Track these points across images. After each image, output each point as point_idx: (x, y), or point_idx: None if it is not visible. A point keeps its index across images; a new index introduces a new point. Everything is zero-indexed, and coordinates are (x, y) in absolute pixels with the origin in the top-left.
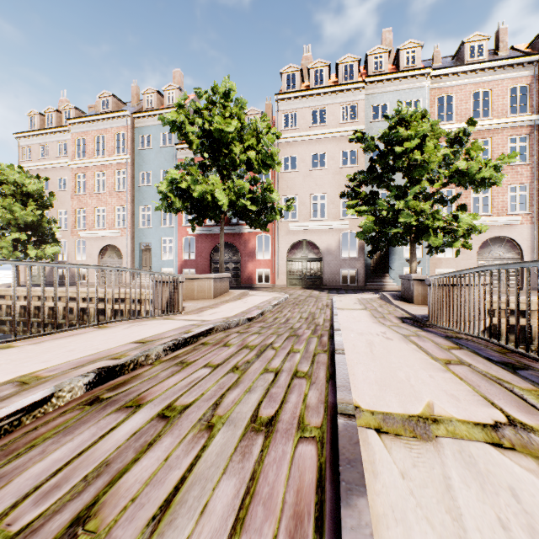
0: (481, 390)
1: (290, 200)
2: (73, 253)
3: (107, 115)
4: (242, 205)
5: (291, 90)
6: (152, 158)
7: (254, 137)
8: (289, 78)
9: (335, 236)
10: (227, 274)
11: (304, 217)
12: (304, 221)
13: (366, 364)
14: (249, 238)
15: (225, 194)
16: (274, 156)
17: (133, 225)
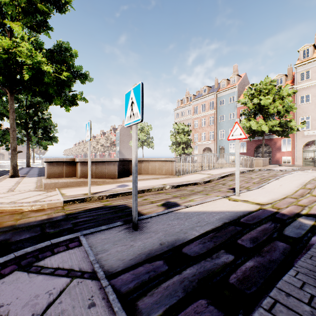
0: None
1: (302, 122)
2: (193, 151)
3: (206, 95)
4: (274, 129)
5: (306, 58)
6: (224, 109)
7: (281, 98)
8: (304, 52)
9: None
10: (267, 158)
11: (315, 127)
12: (315, 129)
13: (309, 171)
14: (277, 141)
15: (266, 126)
16: (292, 106)
17: (216, 138)
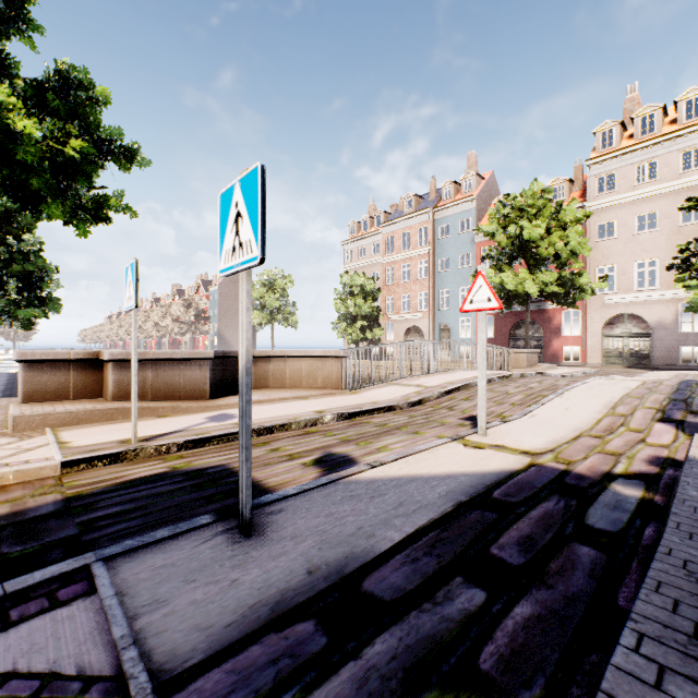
0: (652, 380)
1: (602, 277)
2: (384, 334)
3: (411, 215)
4: (549, 291)
5: (608, 148)
6: (450, 246)
7: (561, 227)
8: (604, 136)
9: (671, 307)
10: (536, 350)
11: (625, 288)
12: (625, 292)
13: (617, 378)
14: (554, 315)
15: (533, 284)
16: (583, 245)
17: (433, 308)
